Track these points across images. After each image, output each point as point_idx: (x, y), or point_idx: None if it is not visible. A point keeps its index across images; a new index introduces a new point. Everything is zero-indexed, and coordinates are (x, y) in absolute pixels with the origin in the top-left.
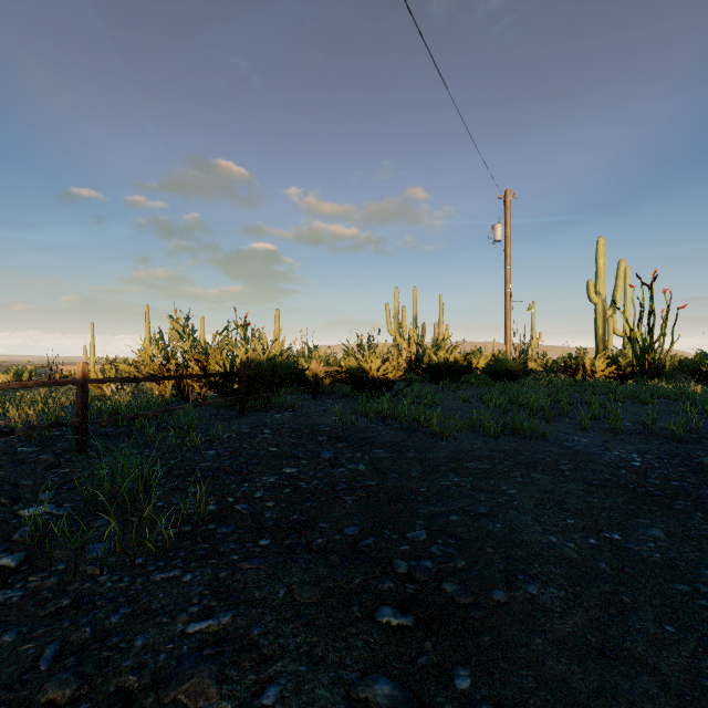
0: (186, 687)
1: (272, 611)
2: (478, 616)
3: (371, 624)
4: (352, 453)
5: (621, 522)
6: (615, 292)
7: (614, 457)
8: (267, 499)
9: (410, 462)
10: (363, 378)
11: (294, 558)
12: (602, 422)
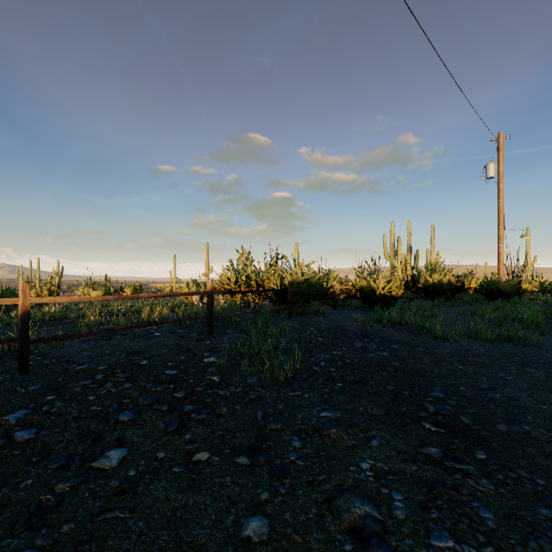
0: (333, 432)
1: (359, 414)
2: (487, 435)
3: (418, 427)
4: (375, 345)
5: None
6: None
7: None
8: (329, 366)
9: (422, 354)
10: (371, 295)
11: (360, 395)
12: None
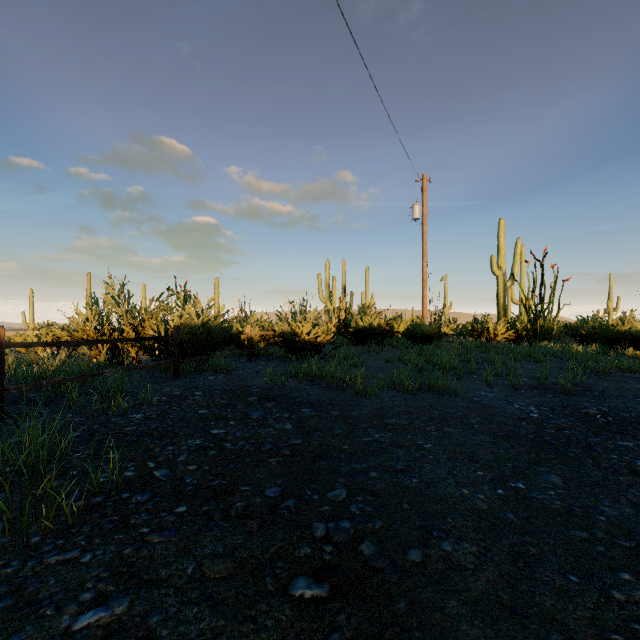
0: None
1: (177, 591)
2: (394, 580)
3: (283, 598)
4: (280, 412)
5: (524, 471)
6: (513, 266)
7: (515, 410)
8: (190, 463)
9: (335, 420)
10: (295, 342)
11: (210, 526)
12: (504, 378)
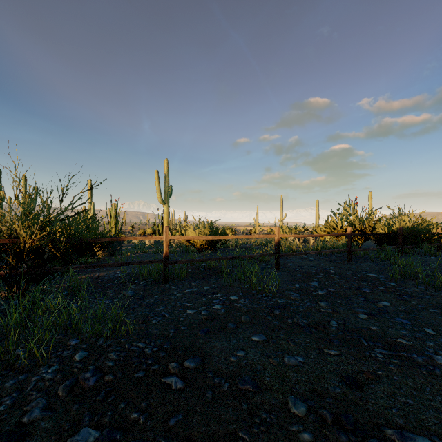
0: None
1: None
2: None
3: None
4: None
5: None
6: None
7: None
8: None
9: None
10: None
11: None
12: None
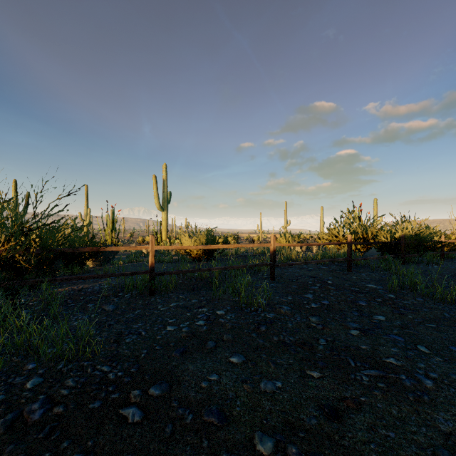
0: None
1: None
2: None
3: None
4: None
5: None
6: None
7: None
8: None
9: None
10: None
11: None
12: None
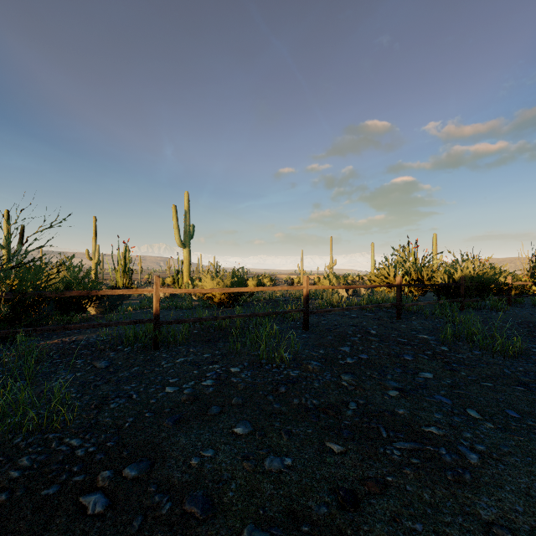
0: None
1: None
2: None
3: None
4: None
5: None
6: None
7: None
8: None
9: None
10: None
11: None
12: None
